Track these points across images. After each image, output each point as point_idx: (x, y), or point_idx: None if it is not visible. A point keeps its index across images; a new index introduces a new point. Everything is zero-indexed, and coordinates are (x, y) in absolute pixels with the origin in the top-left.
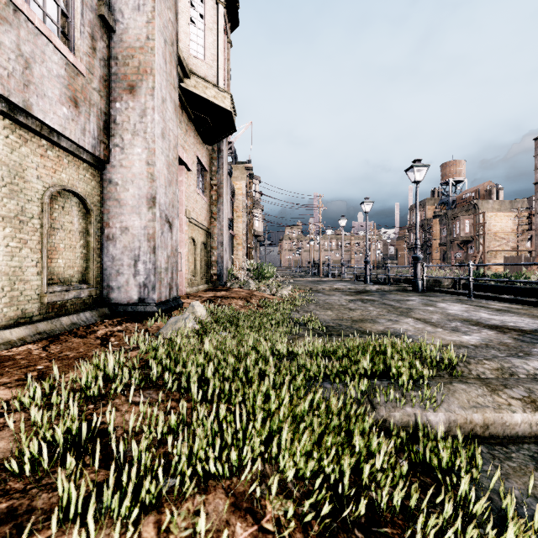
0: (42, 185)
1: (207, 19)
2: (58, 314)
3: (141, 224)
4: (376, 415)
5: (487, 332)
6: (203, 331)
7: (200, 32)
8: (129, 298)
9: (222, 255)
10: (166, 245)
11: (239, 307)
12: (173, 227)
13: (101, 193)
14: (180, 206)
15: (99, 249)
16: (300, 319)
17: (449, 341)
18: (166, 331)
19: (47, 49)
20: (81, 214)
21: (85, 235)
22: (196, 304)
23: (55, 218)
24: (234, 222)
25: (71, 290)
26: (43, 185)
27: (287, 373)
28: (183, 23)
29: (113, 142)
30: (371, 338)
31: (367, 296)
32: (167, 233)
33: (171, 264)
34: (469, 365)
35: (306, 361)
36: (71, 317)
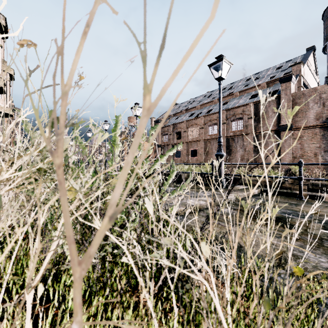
0: None
1: None
2: None
3: None
4: None
5: None
6: None
7: None
8: None
9: None
10: None
11: None
12: None
13: None
14: None
15: None
16: None
17: None
18: None
19: None
20: None
21: None
22: None
23: None
24: None
25: None
26: None
27: None
28: None
29: None
30: None
31: None
32: None
33: None
34: None
35: None
36: None
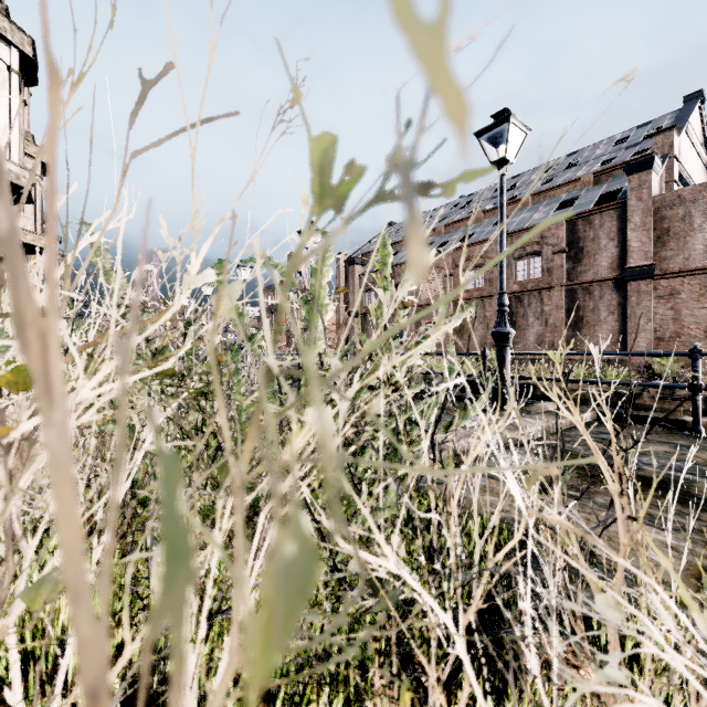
0: None
1: None
2: None
3: None
4: None
5: None
6: None
7: None
8: None
9: None
10: None
11: None
12: None
13: None
14: None
15: None
16: None
17: None
18: None
19: None
20: None
21: None
22: None
23: None
24: None
25: None
26: None
27: None
28: None
29: None
30: None
31: None
32: None
33: None
34: None
35: None
36: None
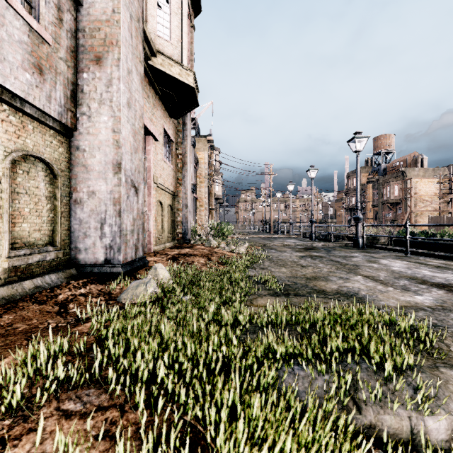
0: (3, 150)
1: (172, 4)
2: (22, 278)
3: (107, 189)
4: (362, 419)
5: (436, 291)
6: (164, 294)
7: (166, 15)
8: (96, 259)
9: (186, 216)
10: (131, 209)
11: (201, 265)
12: (139, 191)
13: (69, 159)
14: (148, 172)
15: (67, 212)
16: (258, 278)
17: (404, 302)
18: (127, 296)
19: (7, 13)
20: (47, 179)
21: (52, 200)
22: (158, 267)
23: (19, 183)
24: (198, 187)
25: (36, 253)
26: (4, 150)
27: (253, 358)
28: (151, 7)
29: (80, 111)
30: (327, 298)
31: (315, 252)
32: (133, 197)
33: (137, 226)
34: (445, 339)
35: (273, 342)
36: (35, 280)
